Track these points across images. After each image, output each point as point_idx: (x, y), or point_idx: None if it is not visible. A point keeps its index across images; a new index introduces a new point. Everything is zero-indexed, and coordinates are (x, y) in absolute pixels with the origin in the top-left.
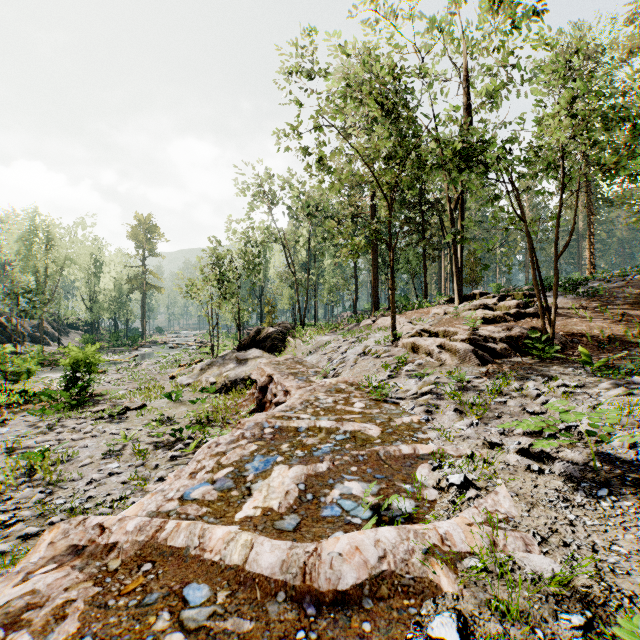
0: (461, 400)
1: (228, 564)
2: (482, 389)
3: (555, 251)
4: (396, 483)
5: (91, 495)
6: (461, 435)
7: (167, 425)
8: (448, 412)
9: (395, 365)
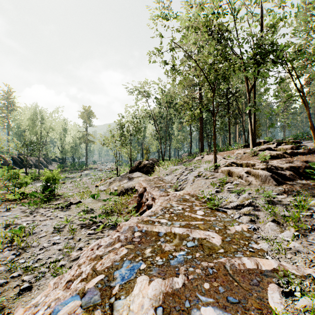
0: (275, 213)
1: None
2: (286, 203)
3: None
4: (253, 314)
5: (39, 258)
6: (290, 248)
7: (90, 213)
8: (269, 223)
9: (219, 184)
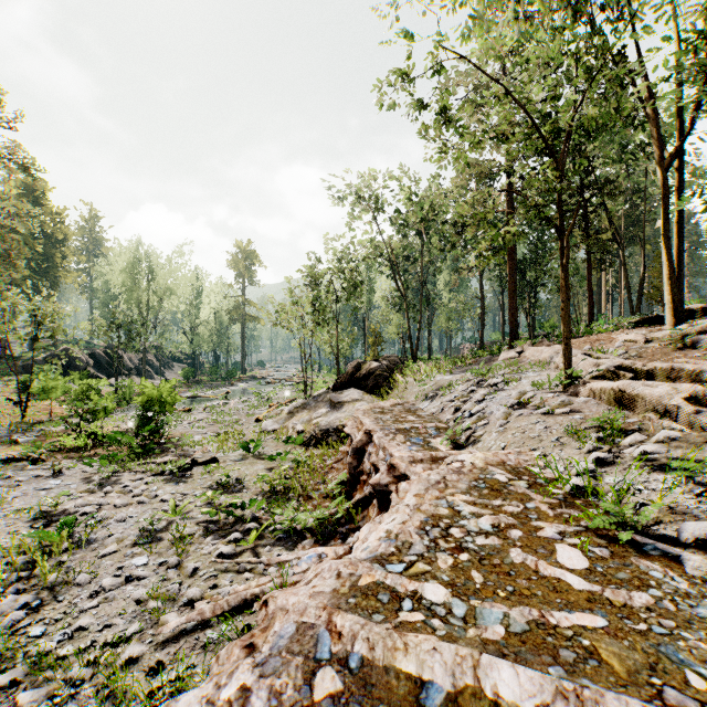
0: None
1: None
2: None
3: None
4: None
5: (81, 625)
6: None
7: (232, 492)
8: None
9: (598, 434)
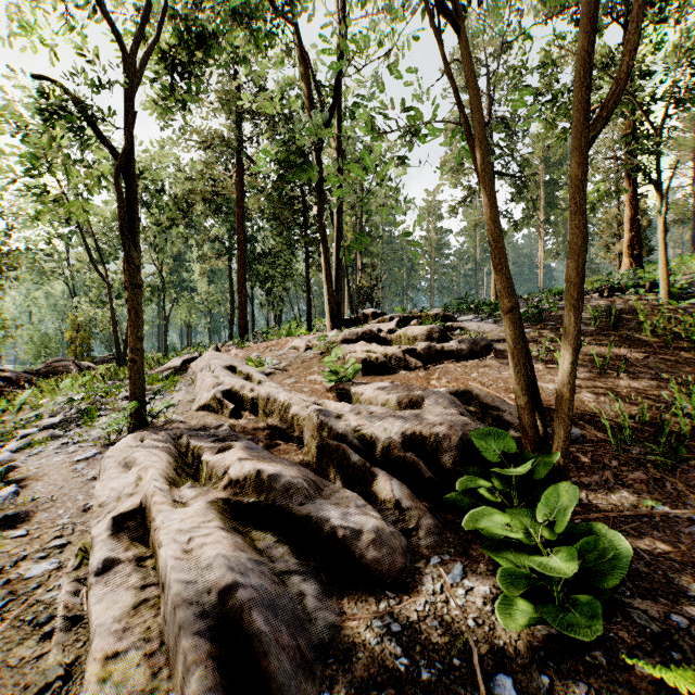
0: None
1: None
2: None
3: (581, 110)
4: None
5: None
6: None
7: None
8: None
9: None
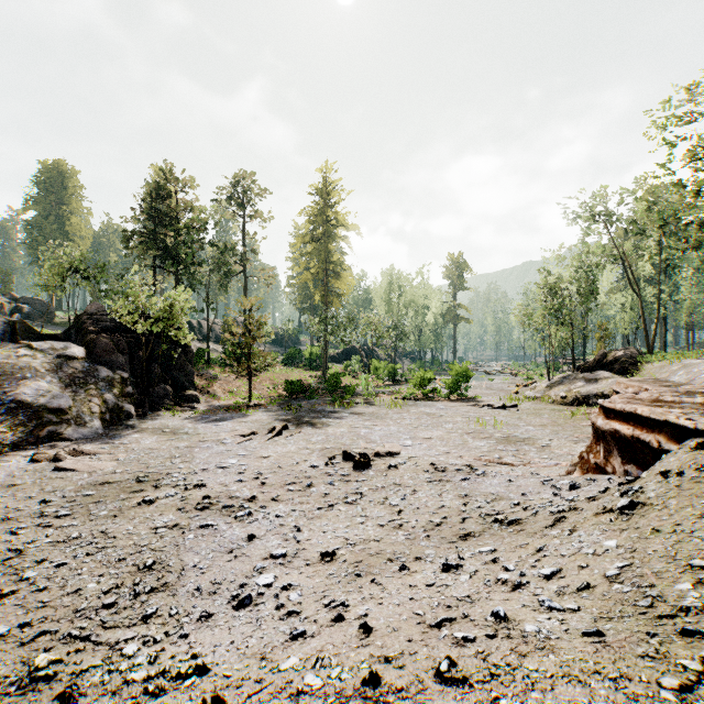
0: None
1: (695, 402)
2: None
3: None
4: None
5: (532, 434)
6: None
7: (544, 417)
8: None
9: None
